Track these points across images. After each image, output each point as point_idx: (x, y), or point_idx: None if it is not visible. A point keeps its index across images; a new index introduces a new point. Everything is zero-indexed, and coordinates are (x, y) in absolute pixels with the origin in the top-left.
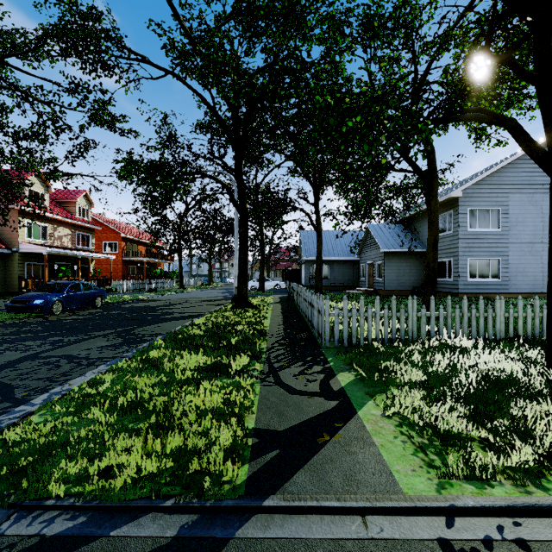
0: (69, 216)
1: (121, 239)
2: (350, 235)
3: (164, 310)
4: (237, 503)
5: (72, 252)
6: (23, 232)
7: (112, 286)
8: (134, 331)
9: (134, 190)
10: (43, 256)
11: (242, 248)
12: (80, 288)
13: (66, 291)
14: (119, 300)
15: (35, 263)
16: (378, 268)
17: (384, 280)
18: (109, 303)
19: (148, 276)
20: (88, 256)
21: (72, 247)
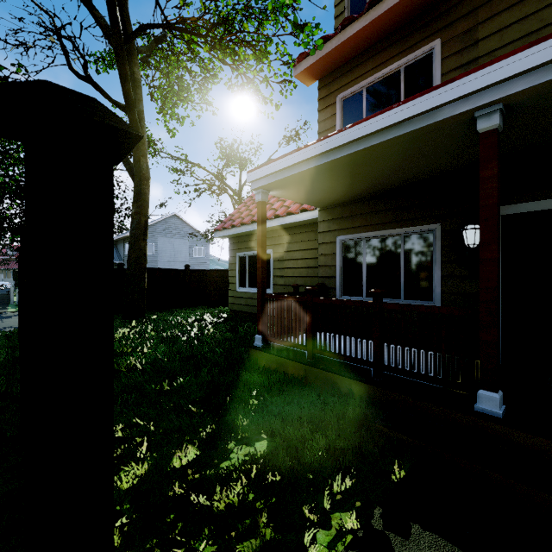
0: None
1: None
2: None
3: None
4: None
5: None
6: None
7: None
8: None
9: None
10: None
11: None
12: None
13: None
14: None
15: None
16: None
17: None
18: None
19: None
20: None
21: None
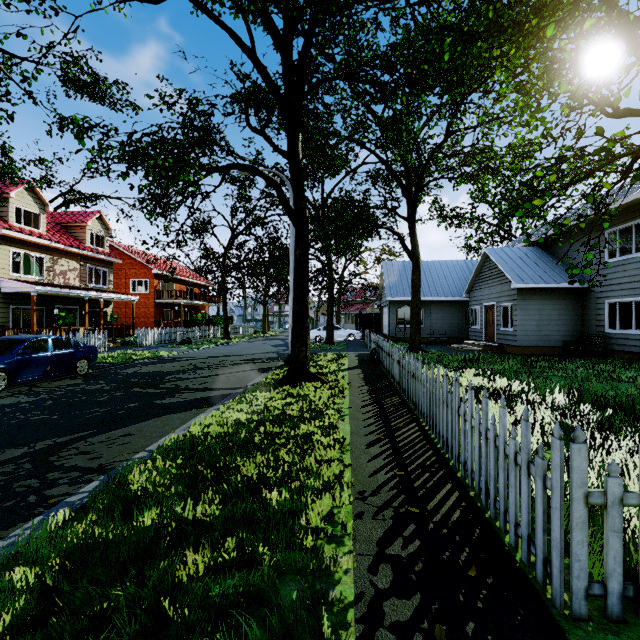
0: (75, 245)
1: (152, 276)
2: (452, 267)
3: (173, 384)
4: None
5: (75, 291)
6: (7, 265)
7: (135, 337)
8: (61, 455)
9: (143, 199)
10: (38, 297)
11: (299, 282)
12: (48, 346)
13: (19, 352)
14: (128, 359)
15: (26, 307)
16: (504, 313)
17: (517, 331)
18: (109, 364)
19: (187, 322)
20: (99, 297)
21: (80, 285)
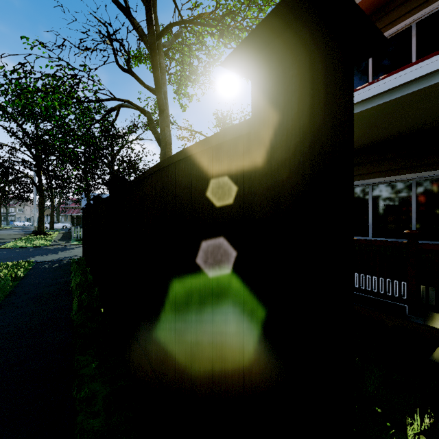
0: None
1: None
2: None
3: None
4: (49, 246)
5: None
6: None
7: None
8: None
9: None
10: None
11: (41, 208)
12: None
13: None
14: None
15: None
16: None
17: None
18: None
19: None
20: None
21: None
